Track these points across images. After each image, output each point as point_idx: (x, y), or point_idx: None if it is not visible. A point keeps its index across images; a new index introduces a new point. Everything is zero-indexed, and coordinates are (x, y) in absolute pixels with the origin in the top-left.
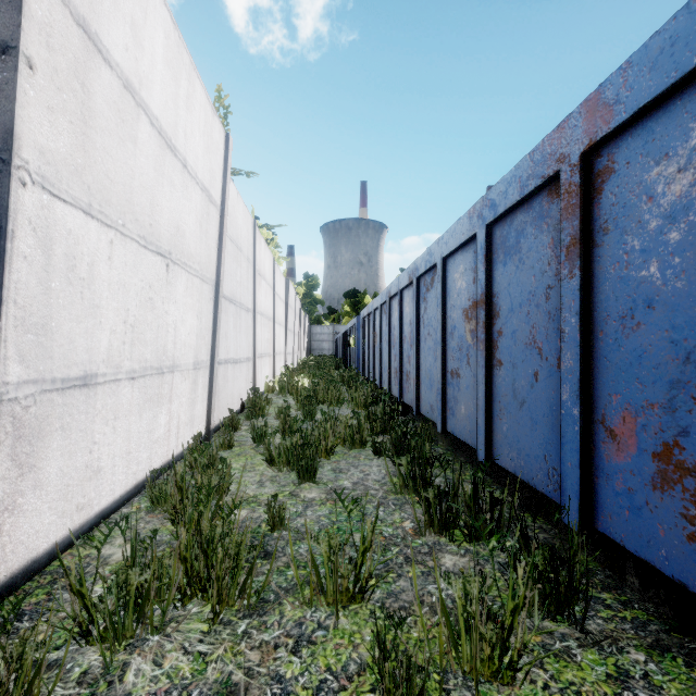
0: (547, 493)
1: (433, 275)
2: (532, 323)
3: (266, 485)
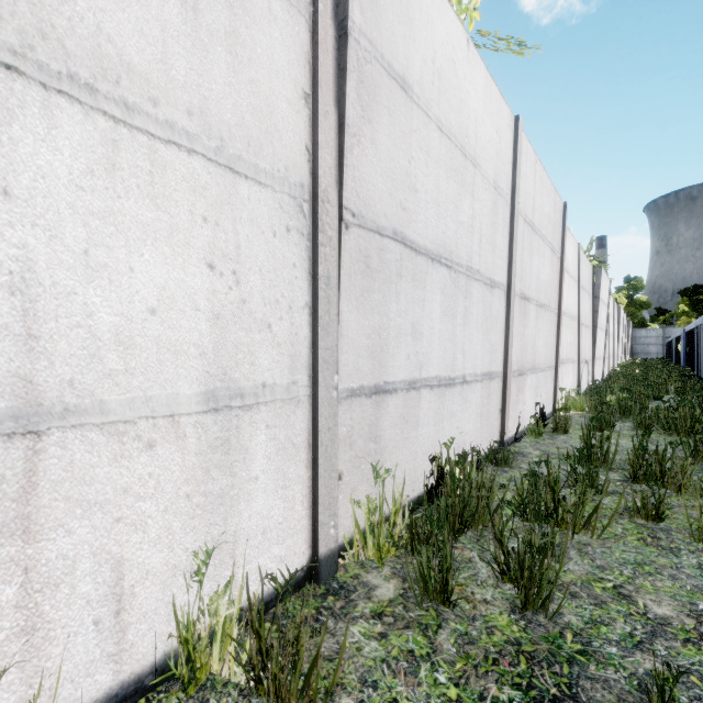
0: None
1: None
2: None
3: None
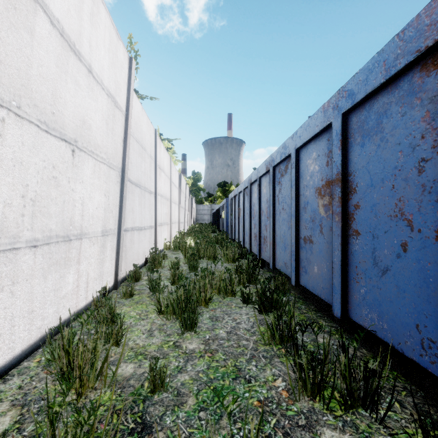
0: (420, 362)
1: (287, 164)
2: (398, 196)
3: (155, 334)
